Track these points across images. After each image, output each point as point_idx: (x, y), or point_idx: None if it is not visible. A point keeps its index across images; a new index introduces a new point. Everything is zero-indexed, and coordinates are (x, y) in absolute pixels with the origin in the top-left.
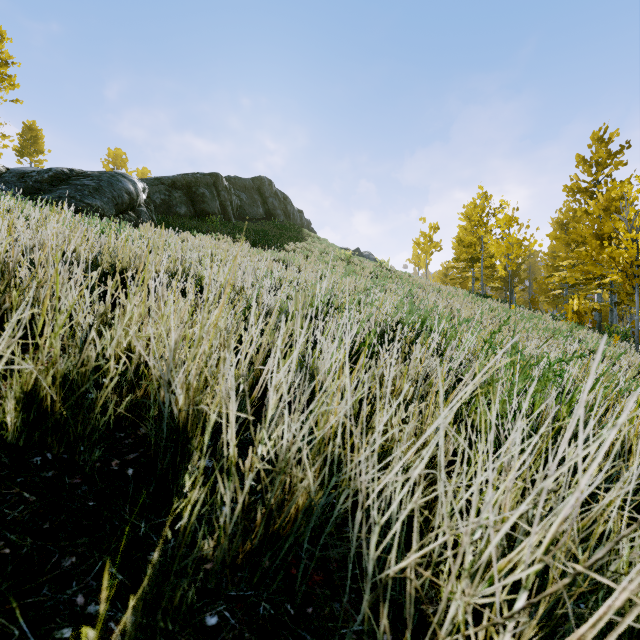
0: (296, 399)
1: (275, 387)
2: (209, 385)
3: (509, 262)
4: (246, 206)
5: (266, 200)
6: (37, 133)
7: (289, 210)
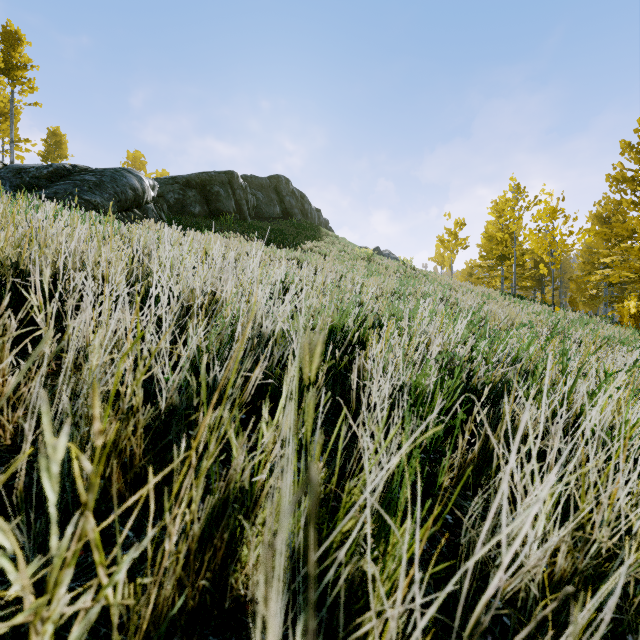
0: None
1: (242, 578)
2: None
3: (553, 259)
4: (262, 205)
5: (283, 199)
6: (61, 138)
7: (306, 209)
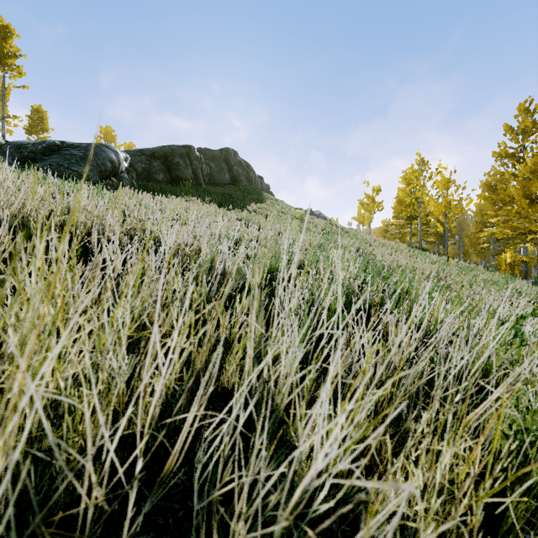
0: (244, 491)
1: (226, 378)
2: (119, 410)
3: (447, 219)
4: (215, 173)
5: (232, 168)
6: (43, 115)
7: (251, 176)
